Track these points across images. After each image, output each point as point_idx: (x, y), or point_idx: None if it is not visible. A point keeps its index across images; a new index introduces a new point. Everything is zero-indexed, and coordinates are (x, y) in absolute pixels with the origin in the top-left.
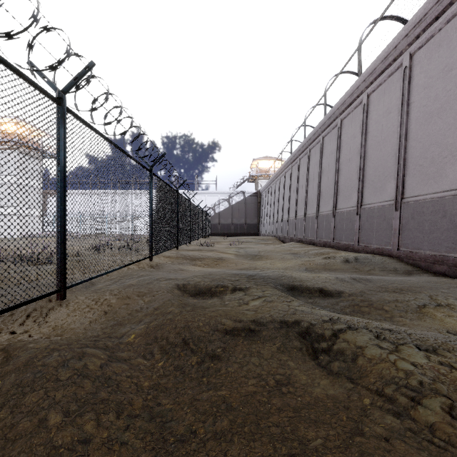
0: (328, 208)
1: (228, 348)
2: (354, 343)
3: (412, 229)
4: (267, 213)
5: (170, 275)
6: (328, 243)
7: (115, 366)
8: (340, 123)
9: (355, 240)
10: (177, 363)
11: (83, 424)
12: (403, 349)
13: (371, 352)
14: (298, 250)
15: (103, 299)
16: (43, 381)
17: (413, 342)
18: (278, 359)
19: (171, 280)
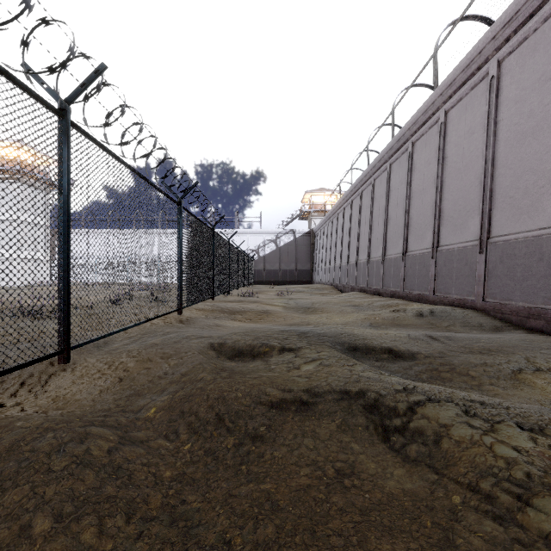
0: (396, 250)
1: (275, 426)
2: (436, 420)
3: (501, 276)
4: (322, 256)
5: (203, 333)
6: (397, 292)
7: (127, 451)
8: (412, 147)
9: (430, 289)
10: (208, 445)
11: (81, 532)
12: (500, 429)
13: (459, 432)
14: (361, 301)
15: (118, 362)
16: (30, 473)
17: (513, 419)
18: (338, 440)
19: (203, 339)
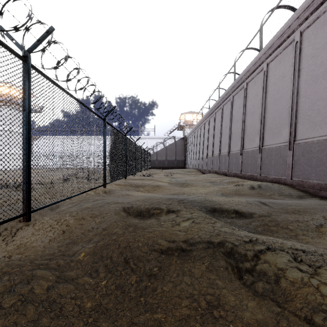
0: (236, 148)
1: (164, 268)
2: (275, 265)
3: (302, 164)
4: (191, 152)
5: (118, 200)
6: (237, 174)
7: (61, 288)
8: (246, 86)
9: (258, 172)
10: (118, 282)
11: None
12: (322, 273)
13: (293, 275)
14: (215, 179)
15: (63, 220)
16: None
17: None
18: (207, 278)
19: (118, 204)
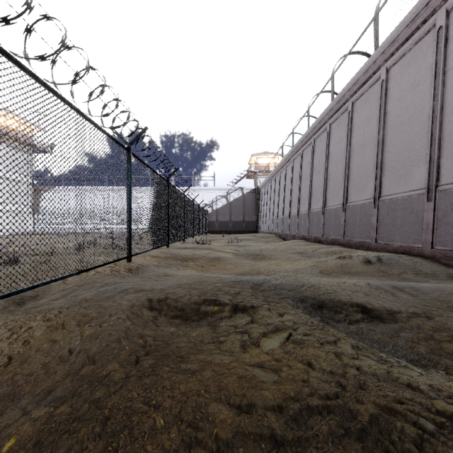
0: (336, 201)
1: None
2: None
3: (452, 223)
4: (266, 209)
5: (146, 284)
6: (338, 240)
7: None
8: (352, 107)
9: (372, 237)
10: None
11: None
12: None
13: None
14: (304, 248)
15: (25, 328)
16: None
17: None
18: None
19: (141, 294)
